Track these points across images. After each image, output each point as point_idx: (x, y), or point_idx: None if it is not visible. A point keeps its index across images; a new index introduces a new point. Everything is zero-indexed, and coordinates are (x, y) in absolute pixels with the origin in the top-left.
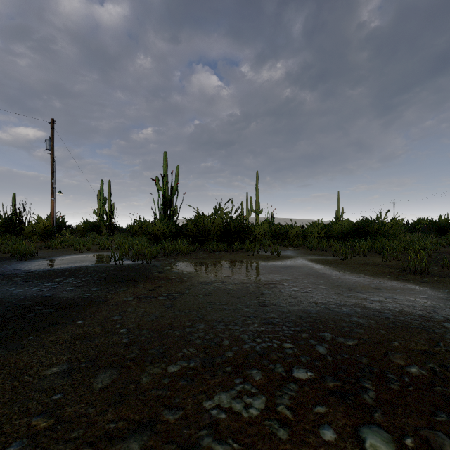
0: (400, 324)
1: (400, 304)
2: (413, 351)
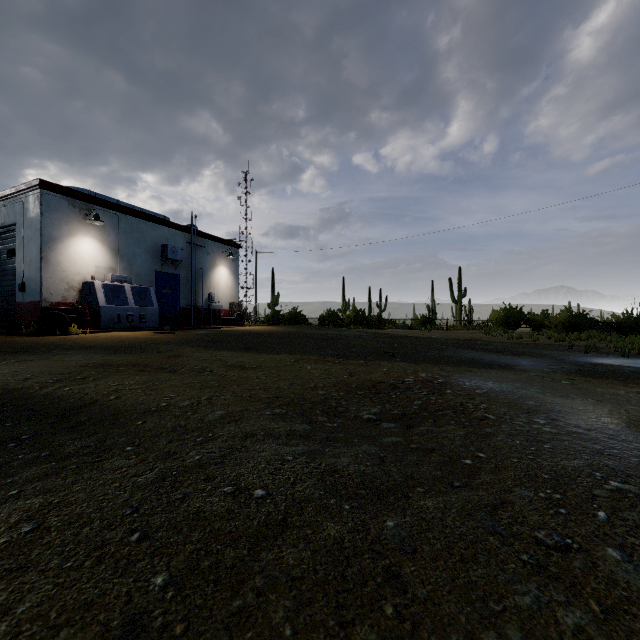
0: (531, 410)
1: (639, 436)
2: (472, 397)
